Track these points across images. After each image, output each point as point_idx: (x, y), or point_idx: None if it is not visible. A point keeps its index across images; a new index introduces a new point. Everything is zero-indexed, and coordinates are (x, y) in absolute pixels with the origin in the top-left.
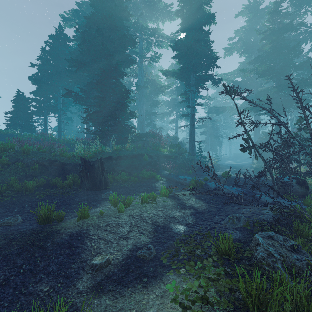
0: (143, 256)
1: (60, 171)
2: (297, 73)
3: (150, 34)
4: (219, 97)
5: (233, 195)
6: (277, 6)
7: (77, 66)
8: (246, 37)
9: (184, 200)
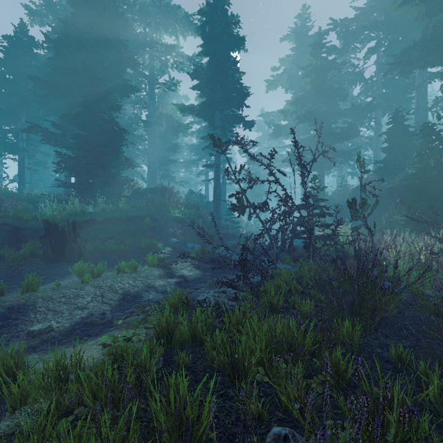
0: (94, 321)
1: (13, 238)
2: (344, 121)
3: (165, 52)
4: (266, 143)
5: (235, 262)
6: (320, 38)
7: (46, 89)
8: (292, 69)
9: (176, 269)
